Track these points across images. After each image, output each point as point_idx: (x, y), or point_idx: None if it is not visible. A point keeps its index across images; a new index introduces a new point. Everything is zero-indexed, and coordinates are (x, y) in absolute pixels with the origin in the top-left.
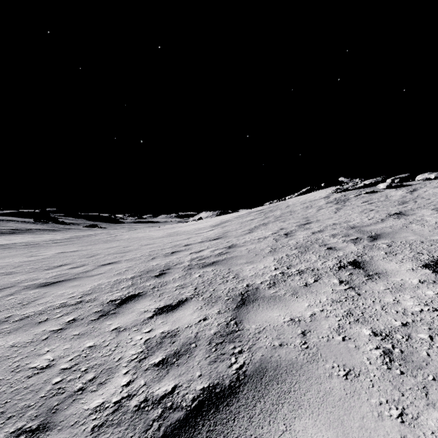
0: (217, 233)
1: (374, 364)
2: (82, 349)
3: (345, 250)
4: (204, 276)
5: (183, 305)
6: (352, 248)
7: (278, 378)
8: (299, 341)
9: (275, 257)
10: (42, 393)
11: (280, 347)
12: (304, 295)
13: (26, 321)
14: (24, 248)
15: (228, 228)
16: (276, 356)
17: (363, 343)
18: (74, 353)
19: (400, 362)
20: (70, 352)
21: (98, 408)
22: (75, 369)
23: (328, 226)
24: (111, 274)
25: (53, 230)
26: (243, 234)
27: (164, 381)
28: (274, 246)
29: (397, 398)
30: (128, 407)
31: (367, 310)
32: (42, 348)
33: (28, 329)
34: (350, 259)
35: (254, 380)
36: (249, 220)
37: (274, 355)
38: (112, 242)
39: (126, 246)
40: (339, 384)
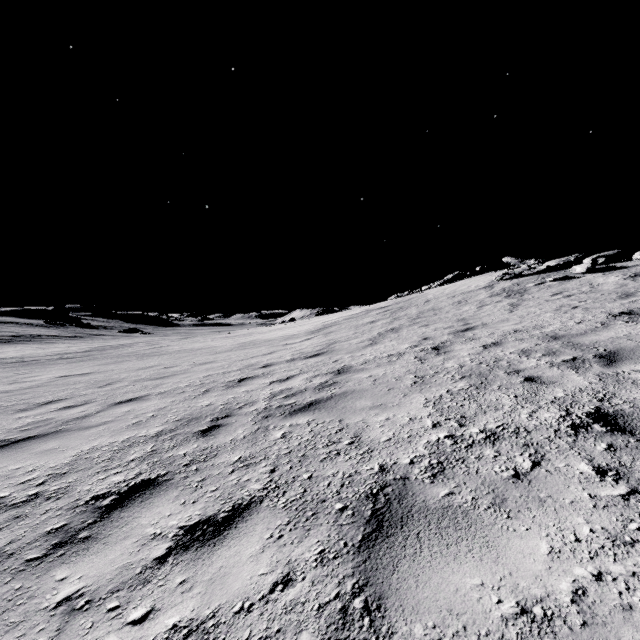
0: (317, 344)
1: None
2: None
3: (564, 385)
4: (291, 436)
5: (240, 522)
6: (575, 379)
7: None
8: None
9: (427, 396)
10: None
11: None
12: (527, 512)
13: None
14: (11, 367)
15: (336, 336)
16: None
17: None
18: None
19: None
20: None
21: None
22: None
23: (507, 335)
24: (123, 425)
25: (72, 338)
26: (361, 347)
27: None
28: (420, 371)
29: None
30: None
31: None
32: None
33: None
34: (587, 405)
35: None
36: (368, 323)
37: None
38: (150, 358)
39: (170, 365)
40: None
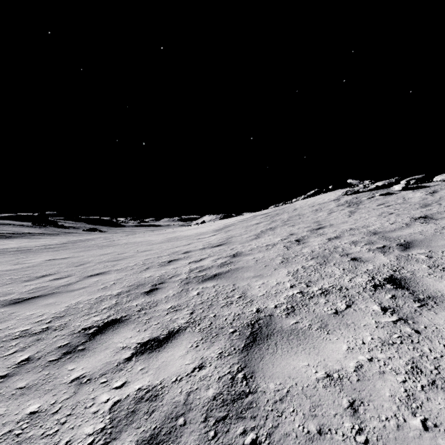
0: (220, 238)
1: None
2: (19, 418)
3: (374, 262)
4: (203, 294)
5: (173, 340)
6: (382, 259)
7: None
8: (349, 424)
9: (289, 270)
10: None
11: (320, 437)
12: (338, 330)
13: None
14: (13, 254)
15: (232, 232)
16: None
17: None
18: (4, 426)
19: None
20: None
21: None
22: None
23: (345, 232)
24: (95, 289)
25: (51, 234)
26: (249, 240)
27: None
28: (286, 255)
29: None
30: None
31: (441, 362)
32: None
33: None
34: (385, 274)
35: None
36: (254, 224)
37: None
38: (107, 248)
39: (122, 252)
40: None
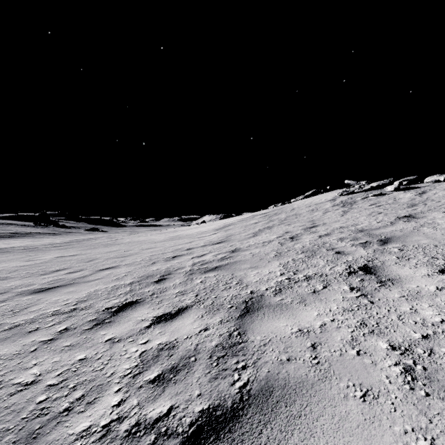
0: (220, 236)
1: (395, 383)
2: (72, 362)
3: (354, 255)
4: (206, 281)
5: (182, 313)
6: (361, 252)
7: (287, 398)
8: (309, 355)
9: (281, 262)
10: (23, 414)
11: (288, 362)
12: (313, 303)
13: (15, 331)
14: (22, 252)
15: (232, 231)
16: (284, 373)
17: (381, 358)
18: (63, 367)
19: (423, 381)
20: (58, 366)
21: (84, 432)
22: (63, 385)
23: (335, 230)
24: (109, 280)
25: (53, 234)
26: (247, 238)
27: (159, 401)
28: (280, 250)
29: (425, 426)
30: (117, 432)
31: (382, 320)
32: (29, 360)
33: (16, 339)
34: (360, 263)
35: (260, 401)
36: (253, 224)
37: (281, 371)
38: (112, 246)
39: (127, 250)
40: (356, 407)
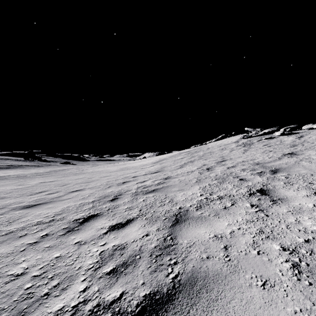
0: (156, 168)
1: (286, 275)
2: (50, 259)
3: (253, 181)
4: (147, 200)
5: (130, 223)
6: (258, 179)
7: (207, 286)
8: (222, 254)
9: (200, 186)
10: (15, 298)
11: (208, 259)
12: (224, 216)
13: (10, 236)
14: (15, 179)
15: (165, 164)
16: (205, 267)
17: (275, 256)
18: (44, 262)
19: (307, 274)
20: (41, 262)
21: (59, 311)
22: (44, 276)
23: (238, 163)
24: (77, 199)
25: (38, 166)
26: (176, 169)
27: (114, 288)
28: (199, 177)
29: (310, 307)
30: (83, 311)
31: (275, 228)
32: (19, 257)
33: (10, 242)
34: (258, 187)
35: (187, 288)
36: (180, 159)
37: (202, 266)
38: (80, 175)
39: (90, 177)
40: (258, 293)
